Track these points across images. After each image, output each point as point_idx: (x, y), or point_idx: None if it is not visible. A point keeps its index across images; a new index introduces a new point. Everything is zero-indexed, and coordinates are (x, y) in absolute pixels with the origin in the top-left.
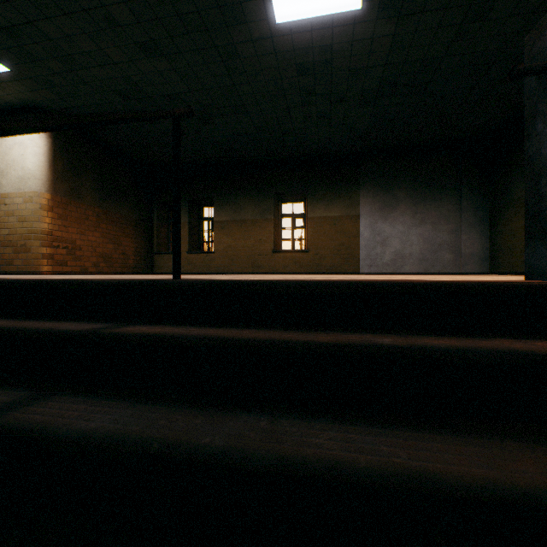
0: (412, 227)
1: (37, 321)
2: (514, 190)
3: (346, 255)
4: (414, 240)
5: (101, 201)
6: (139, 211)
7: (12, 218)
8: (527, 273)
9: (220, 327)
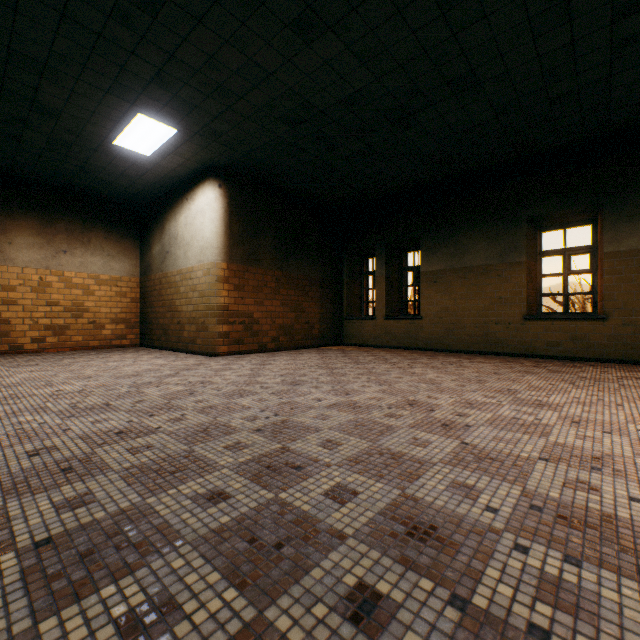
0: None
1: None
2: None
3: None
4: None
5: (280, 262)
6: (325, 267)
7: (195, 293)
8: None
9: None
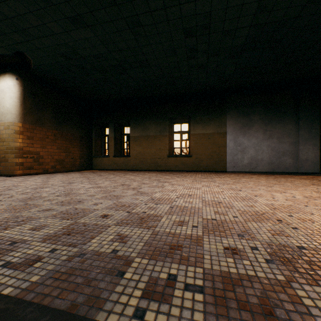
0: (263, 140)
1: None
2: None
3: (217, 159)
4: (264, 149)
5: (57, 125)
6: (83, 130)
7: None
8: None
9: None
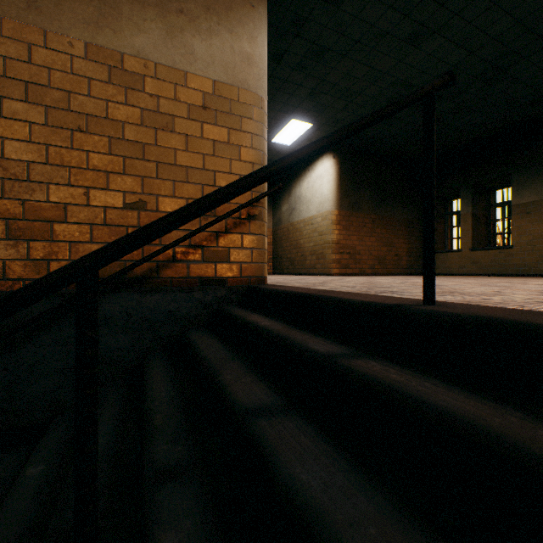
0: None
1: (299, 331)
2: None
3: None
4: None
5: (375, 208)
6: (411, 210)
7: (315, 233)
8: None
9: (489, 400)
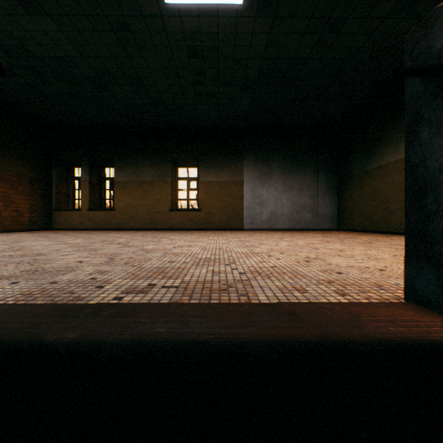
0: (283, 192)
1: None
2: (354, 167)
3: (232, 214)
4: (284, 203)
5: None
6: (35, 169)
7: None
8: (409, 294)
9: None
